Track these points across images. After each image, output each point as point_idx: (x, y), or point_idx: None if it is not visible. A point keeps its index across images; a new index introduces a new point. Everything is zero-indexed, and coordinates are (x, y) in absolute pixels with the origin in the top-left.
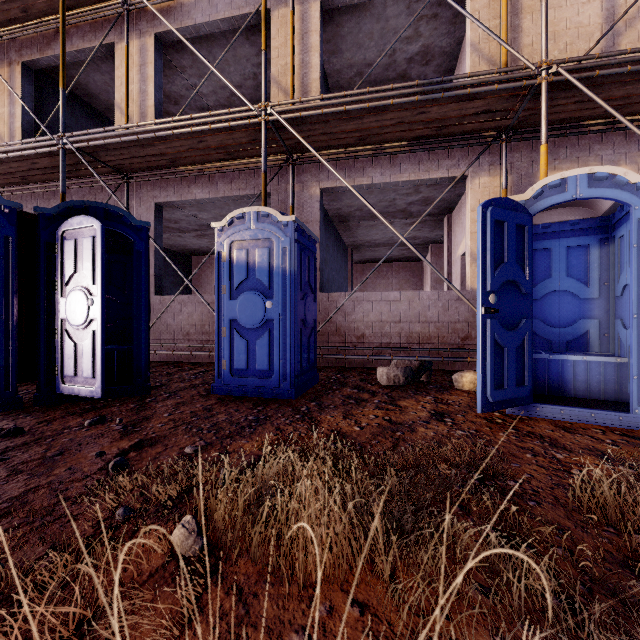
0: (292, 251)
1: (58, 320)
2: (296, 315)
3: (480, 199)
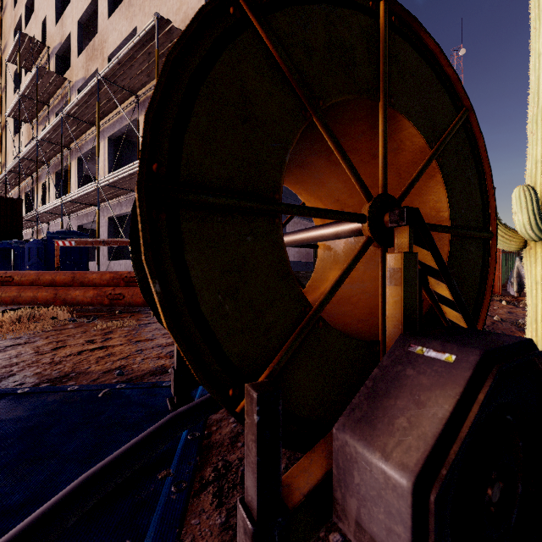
0: None
1: None
2: None
3: None
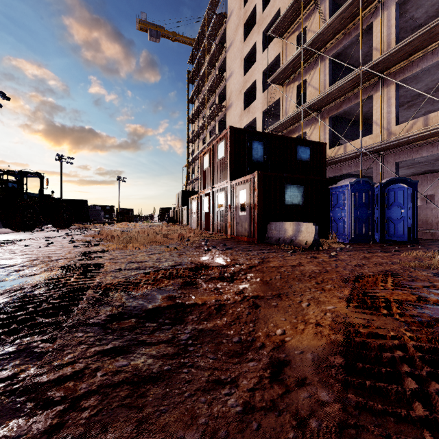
0: None
1: (386, 217)
2: None
3: None
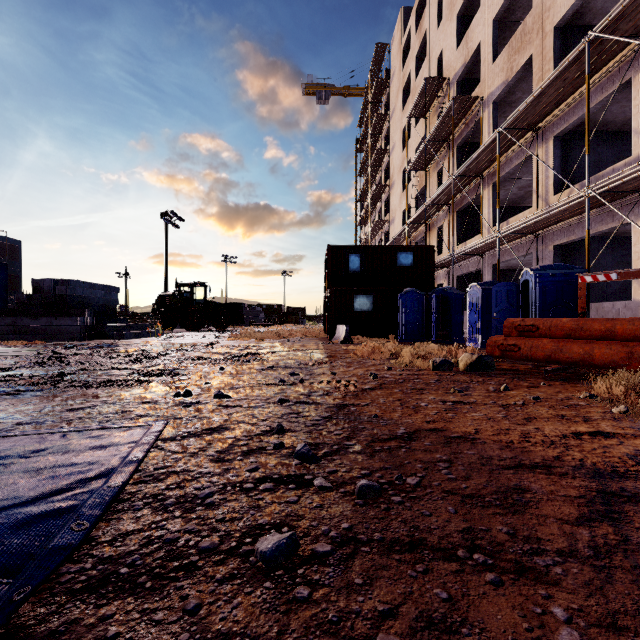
0: (481, 297)
1: (432, 321)
2: (483, 319)
3: (639, 237)
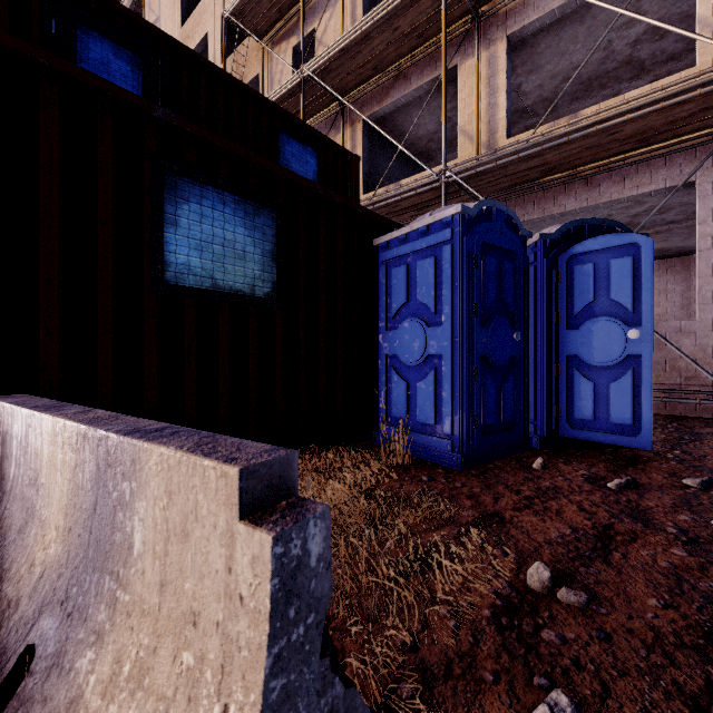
0: None
1: (561, 356)
2: None
3: None
